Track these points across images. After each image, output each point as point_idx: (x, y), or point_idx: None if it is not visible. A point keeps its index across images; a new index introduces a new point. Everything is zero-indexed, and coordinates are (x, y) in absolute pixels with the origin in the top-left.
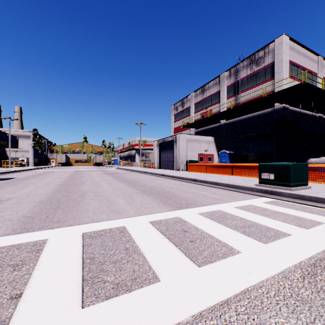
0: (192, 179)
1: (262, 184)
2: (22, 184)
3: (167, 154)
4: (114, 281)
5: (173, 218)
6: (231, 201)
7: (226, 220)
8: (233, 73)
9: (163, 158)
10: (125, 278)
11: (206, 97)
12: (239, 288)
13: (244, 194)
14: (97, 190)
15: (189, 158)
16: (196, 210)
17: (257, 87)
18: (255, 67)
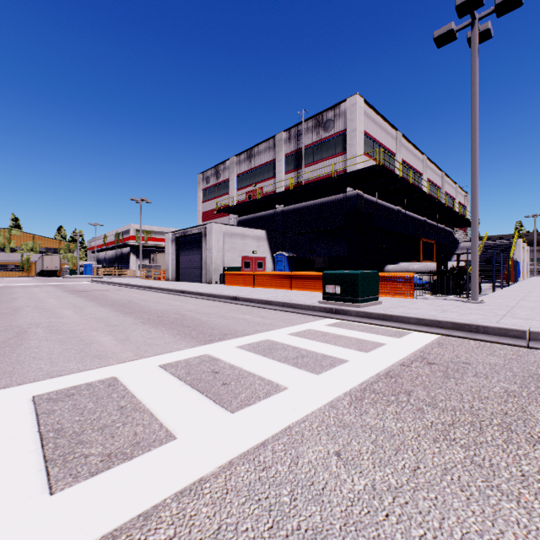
0: (231, 297)
1: (326, 301)
2: None
3: (190, 255)
4: (103, 452)
5: (198, 356)
6: (285, 327)
7: (275, 351)
8: (294, 136)
9: (184, 263)
10: (122, 445)
11: (255, 166)
12: (280, 427)
13: (303, 316)
14: (52, 322)
15: (228, 263)
16: (234, 342)
17: (326, 161)
18: (323, 133)
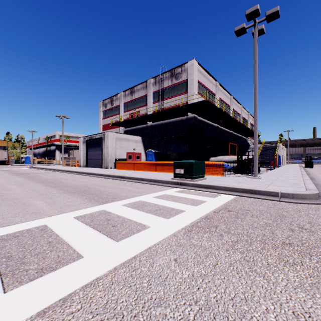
0: (120, 176)
1: (175, 178)
2: None
3: (95, 151)
4: (38, 267)
5: (98, 211)
6: (151, 193)
7: (144, 207)
8: (158, 81)
9: (91, 156)
10: (50, 262)
11: (135, 98)
12: (144, 248)
13: (162, 187)
14: (3, 193)
15: (118, 156)
16: (120, 202)
17: (176, 97)
18: (175, 80)
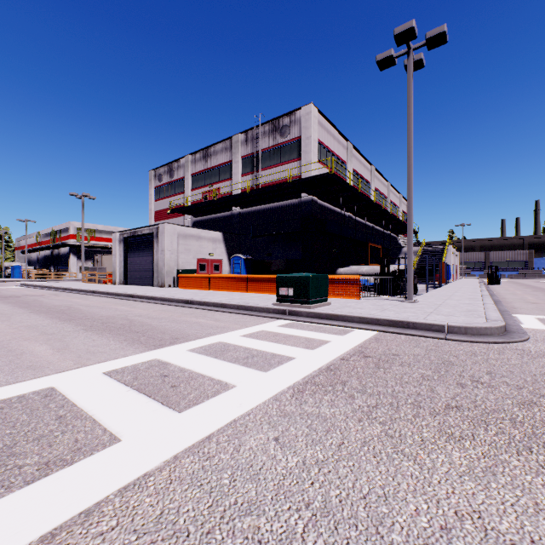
0: (185, 301)
1: (280, 303)
2: None
3: (141, 257)
4: (40, 461)
5: (147, 361)
6: (239, 329)
7: (226, 353)
8: (251, 138)
9: (133, 265)
10: (61, 452)
11: (211, 166)
12: (226, 421)
13: (257, 318)
14: None
15: (182, 265)
16: (186, 346)
17: (282, 166)
18: (280, 138)
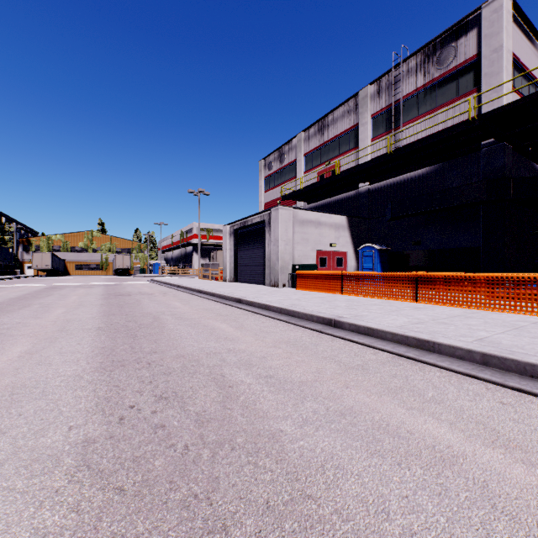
0: (323, 319)
1: None
2: None
3: (251, 251)
4: None
5: None
6: None
7: None
8: (386, 86)
9: (243, 260)
10: None
11: (328, 139)
12: None
13: None
14: None
15: (298, 259)
16: None
17: (441, 110)
18: (436, 70)
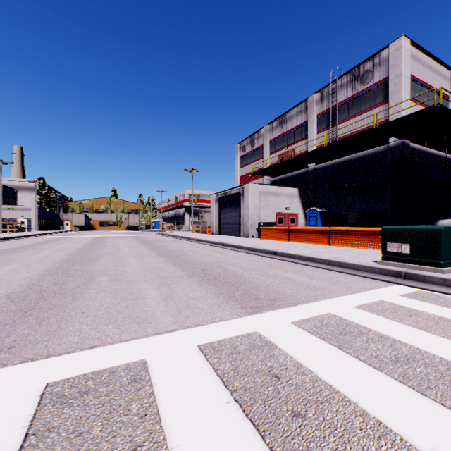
0: (269, 251)
1: (388, 261)
2: (1, 259)
3: (230, 213)
4: None
5: (246, 335)
6: (345, 294)
7: (352, 340)
8: (326, 95)
9: (225, 219)
10: None
11: (286, 131)
12: None
13: (360, 279)
14: (117, 270)
15: (263, 219)
16: (287, 314)
17: (363, 114)
18: (360, 86)
